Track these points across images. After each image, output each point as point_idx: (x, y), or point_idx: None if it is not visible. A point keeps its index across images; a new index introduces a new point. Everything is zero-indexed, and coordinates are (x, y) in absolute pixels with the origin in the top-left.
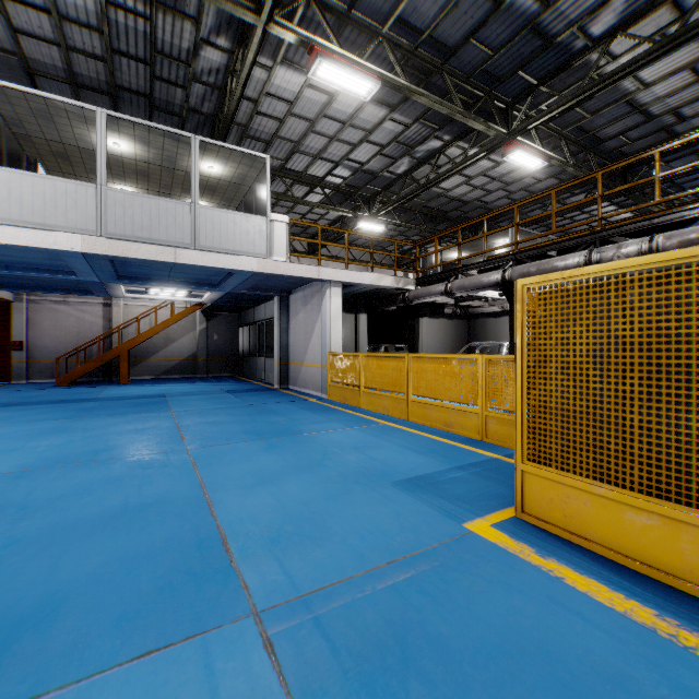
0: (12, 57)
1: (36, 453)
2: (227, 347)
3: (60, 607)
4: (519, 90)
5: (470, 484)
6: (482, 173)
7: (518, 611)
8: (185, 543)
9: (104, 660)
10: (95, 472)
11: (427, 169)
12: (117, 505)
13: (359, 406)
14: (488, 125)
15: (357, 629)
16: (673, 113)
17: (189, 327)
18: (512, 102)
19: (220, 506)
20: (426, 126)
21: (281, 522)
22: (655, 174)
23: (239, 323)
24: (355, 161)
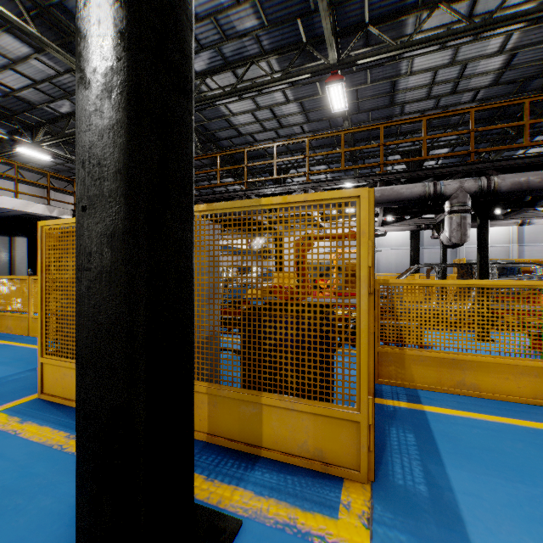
0: None
1: None
2: None
3: None
4: None
5: (25, 381)
6: None
7: None
8: None
9: None
10: None
11: None
12: None
13: None
14: None
15: None
16: (251, 135)
17: None
18: None
19: None
20: None
21: None
22: (218, 168)
23: None
24: (4, 83)
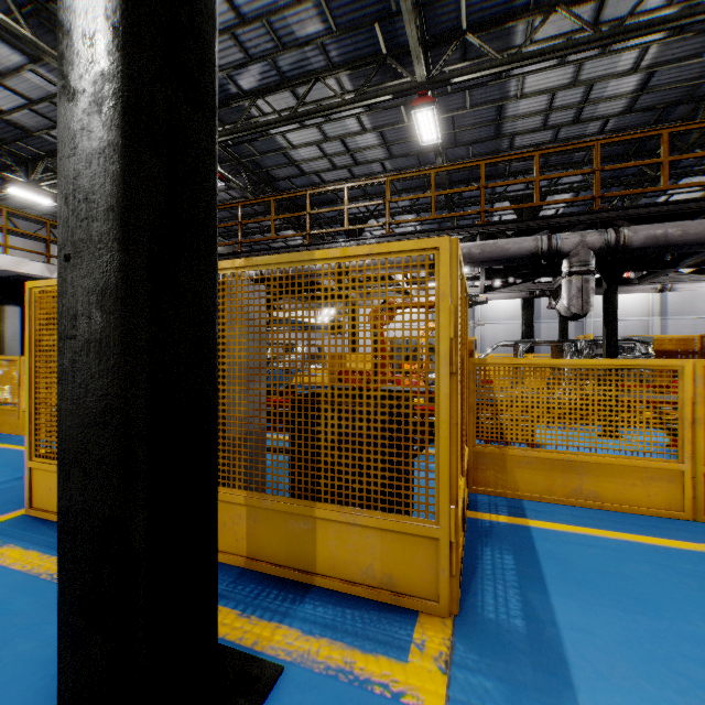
0: None
1: None
2: None
3: None
4: None
5: (11, 493)
6: None
7: None
8: None
9: None
10: None
11: None
12: None
13: None
14: None
15: None
16: (317, 175)
17: None
18: None
19: None
20: None
21: None
22: (272, 216)
23: None
24: None
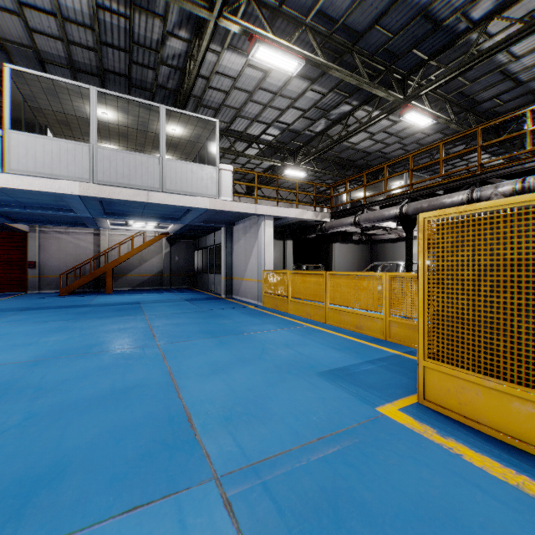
0: (28, 50)
1: (46, 347)
2: (185, 266)
3: (67, 469)
4: (413, 64)
5: (379, 375)
6: (382, 130)
7: (426, 481)
8: (159, 419)
9: (101, 512)
10: (90, 362)
11: (339, 128)
12: (107, 388)
13: (287, 312)
14: (388, 92)
15: (297, 493)
16: None
17: (157, 250)
18: (407, 74)
19: (184, 390)
20: (339, 94)
21: (232, 404)
22: (526, 128)
23: (194, 248)
24: (283, 122)
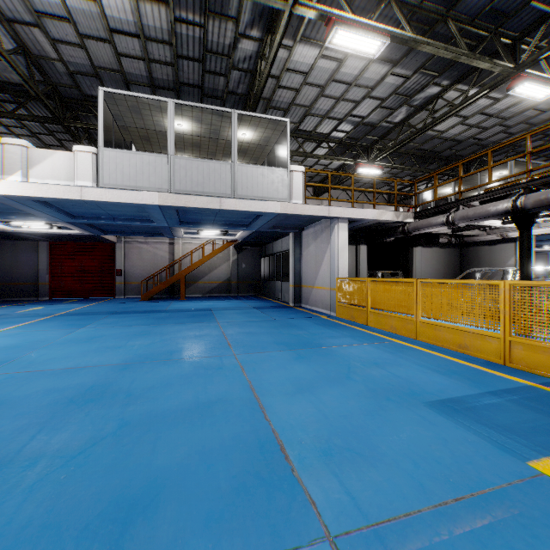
0: (116, 74)
1: (133, 350)
2: (252, 273)
3: (160, 494)
4: (528, 22)
5: (512, 413)
6: (479, 111)
7: None
8: (248, 444)
9: None
10: (172, 369)
11: (423, 115)
12: (191, 399)
13: (366, 324)
14: (494, 62)
15: None
16: None
17: (225, 258)
18: (520, 36)
19: (270, 410)
20: (425, 75)
21: (328, 434)
22: None
23: (261, 255)
24: (357, 116)
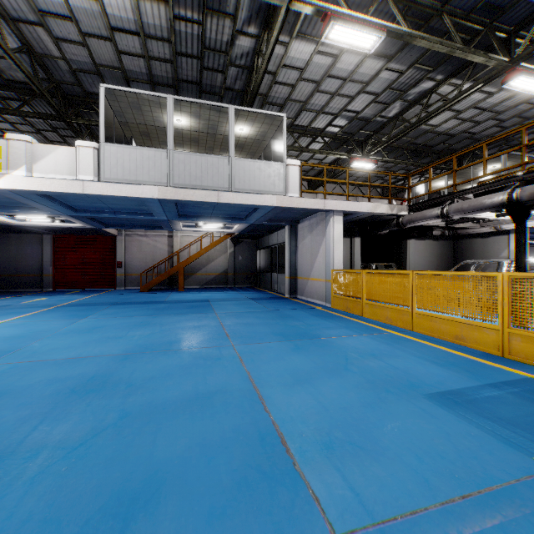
0: (117, 71)
1: (133, 341)
2: (248, 265)
3: (161, 488)
4: (523, 16)
5: (514, 406)
6: (472, 105)
7: None
8: (249, 436)
9: None
10: (171, 359)
11: (417, 110)
12: (190, 390)
13: (362, 315)
14: (488, 56)
15: None
16: None
17: (222, 250)
18: (514, 30)
19: (269, 401)
20: (420, 69)
21: (328, 426)
22: None
23: (257, 247)
24: (352, 111)
